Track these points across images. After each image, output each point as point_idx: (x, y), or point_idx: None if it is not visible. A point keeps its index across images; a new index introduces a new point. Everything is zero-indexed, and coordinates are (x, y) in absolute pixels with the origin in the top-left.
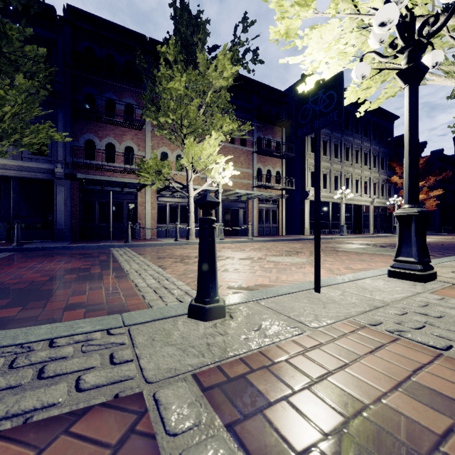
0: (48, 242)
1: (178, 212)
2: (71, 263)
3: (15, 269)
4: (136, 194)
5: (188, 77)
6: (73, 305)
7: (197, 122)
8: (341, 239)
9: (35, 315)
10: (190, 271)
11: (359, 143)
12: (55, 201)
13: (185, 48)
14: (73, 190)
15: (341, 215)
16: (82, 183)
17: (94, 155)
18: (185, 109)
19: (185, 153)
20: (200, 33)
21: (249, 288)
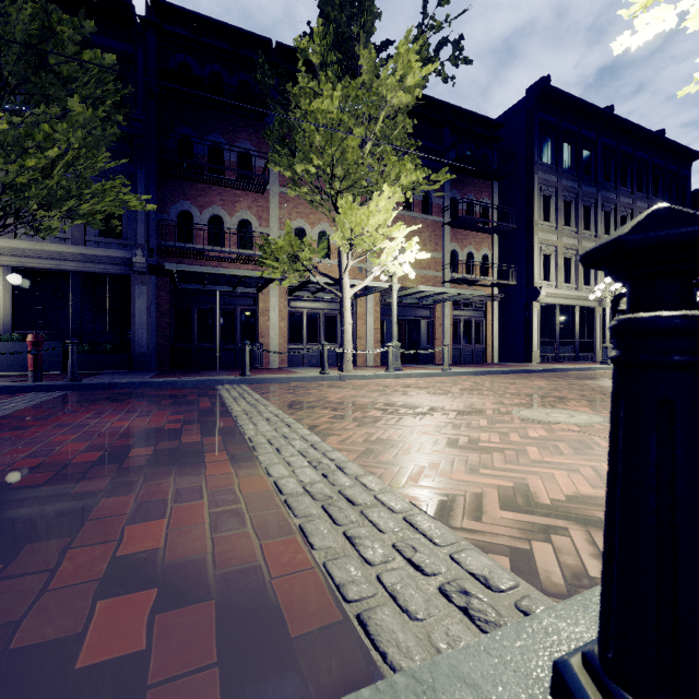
0: (122, 373)
1: (321, 325)
2: (149, 416)
3: (51, 428)
4: (255, 296)
5: (343, 91)
6: (127, 565)
7: (360, 169)
8: (606, 370)
9: (13, 614)
10: (378, 443)
11: (628, 204)
12: (133, 309)
13: (337, 47)
14: (160, 291)
15: (596, 329)
16: (173, 280)
17: (192, 235)
18: (340, 145)
19: (339, 222)
20: (364, 16)
21: (560, 509)
